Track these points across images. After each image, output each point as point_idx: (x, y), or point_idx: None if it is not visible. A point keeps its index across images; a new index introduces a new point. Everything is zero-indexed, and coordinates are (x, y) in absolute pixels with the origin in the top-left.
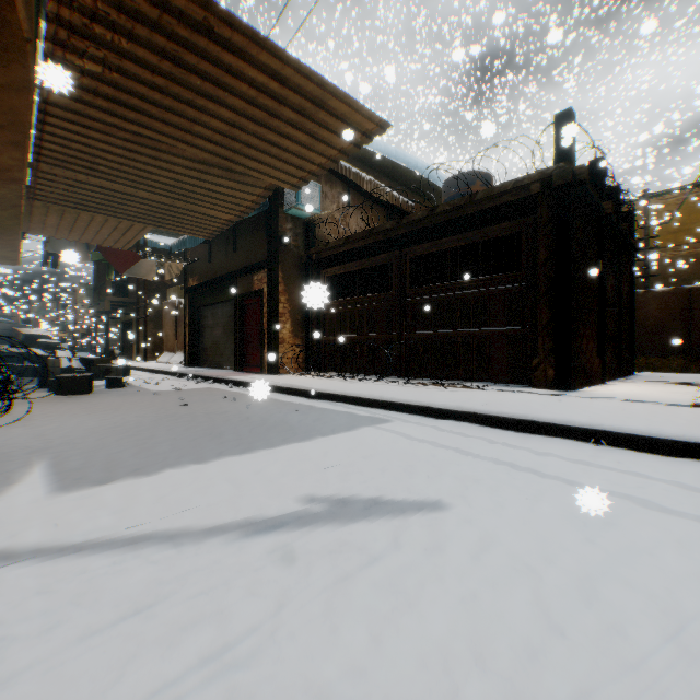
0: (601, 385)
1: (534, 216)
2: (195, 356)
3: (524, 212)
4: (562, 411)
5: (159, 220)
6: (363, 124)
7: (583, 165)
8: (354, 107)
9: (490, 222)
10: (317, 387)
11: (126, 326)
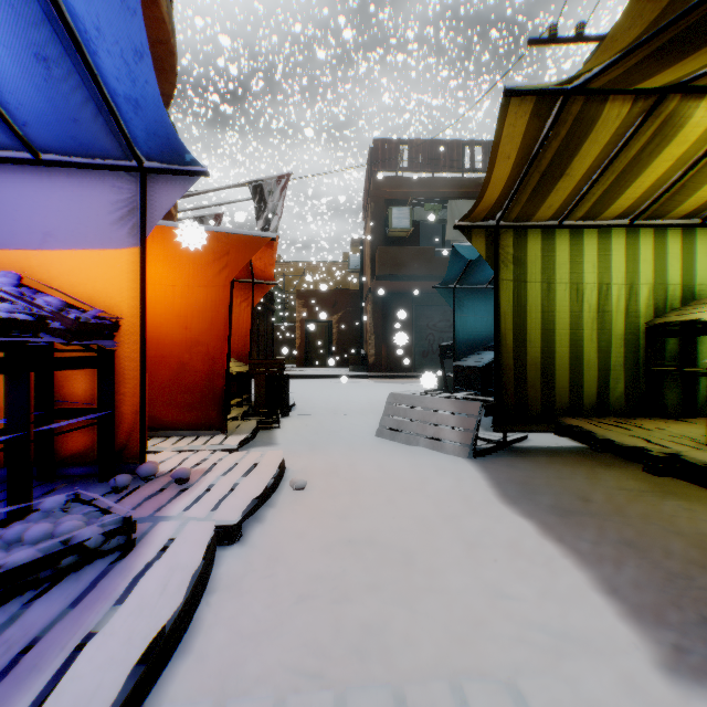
0: None
1: None
2: None
3: None
4: None
5: None
6: None
7: None
8: None
9: None
10: None
11: None
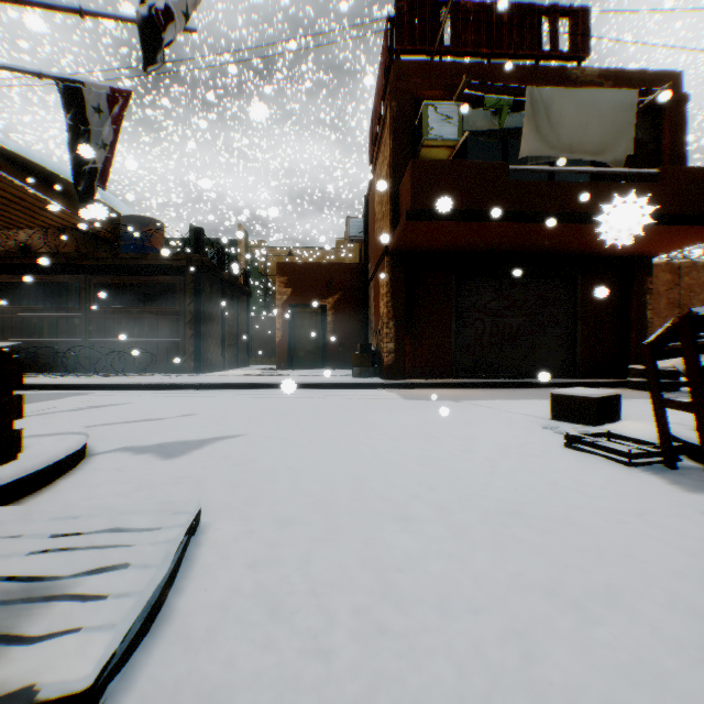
0: (223, 371)
1: (184, 277)
2: None
3: (179, 273)
4: (189, 379)
5: None
6: (76, 221)
7: (208, 258)
8: (72, 215)
9: (159, 274)
10: None
11: None
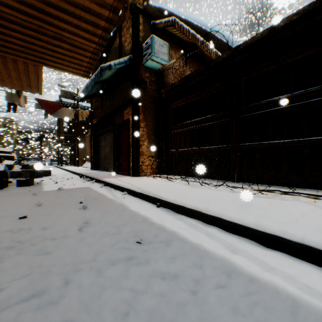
0: None
1: None
2: (96, 163)
3: None
4: None
5: (39, 55)
6: None
7: None
8: None
9: None
10: (166, 196)
11: (72, 149)
